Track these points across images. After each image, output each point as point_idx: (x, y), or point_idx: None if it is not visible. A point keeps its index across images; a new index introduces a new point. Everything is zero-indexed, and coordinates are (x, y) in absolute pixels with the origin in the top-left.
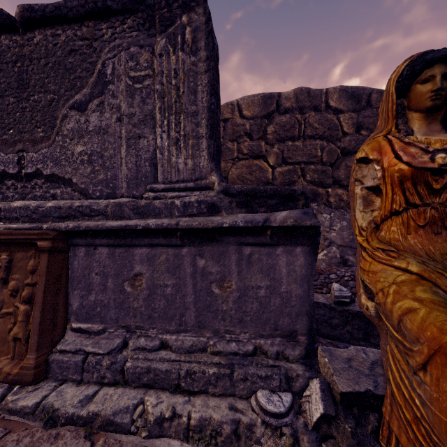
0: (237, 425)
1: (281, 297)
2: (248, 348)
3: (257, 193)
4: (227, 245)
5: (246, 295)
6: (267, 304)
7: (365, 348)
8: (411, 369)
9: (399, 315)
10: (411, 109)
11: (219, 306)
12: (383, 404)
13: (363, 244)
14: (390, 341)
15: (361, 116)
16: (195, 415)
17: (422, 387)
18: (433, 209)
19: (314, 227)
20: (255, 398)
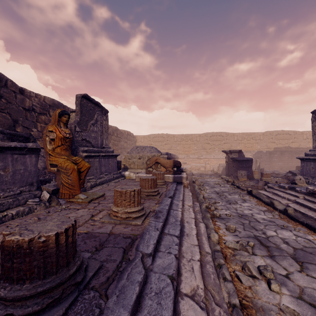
0: (30, 207)
1: (28, 172)
2: (18, 192)
3: (16, 134)
4: (7, 154)
5: (16, 173)
6: (24, 175)
7: (50, 183)
8: (68, 176)
9: (66, 166)
10: (61, 121)
11: (4, 179)
12: (60, 190)
13: (51, 154)
14: (62, 174)
15: (2, 91)
16: (14, 211)
17: (71, 177)
18: (66, 146)
19: (39, 148)
20: (29, 202)
